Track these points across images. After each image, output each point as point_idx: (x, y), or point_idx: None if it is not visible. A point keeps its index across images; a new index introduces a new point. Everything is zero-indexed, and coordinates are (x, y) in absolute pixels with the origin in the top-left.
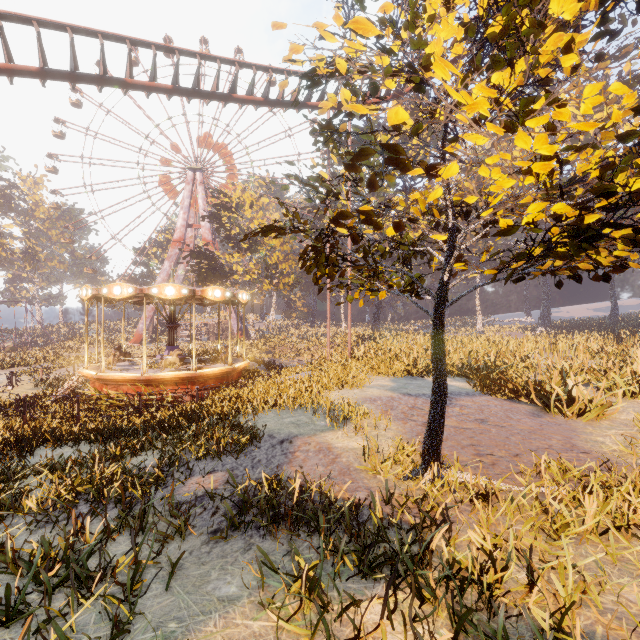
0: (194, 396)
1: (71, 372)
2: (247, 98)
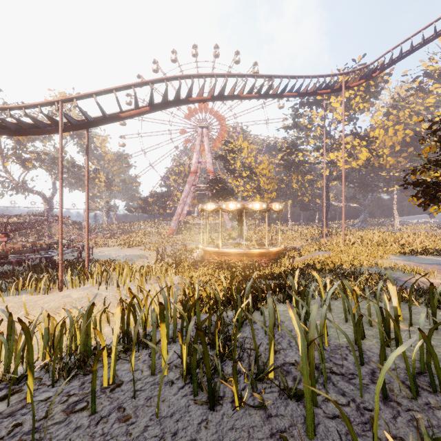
0: (265, 263)
1: (168, 250)
2: (289, 95)
